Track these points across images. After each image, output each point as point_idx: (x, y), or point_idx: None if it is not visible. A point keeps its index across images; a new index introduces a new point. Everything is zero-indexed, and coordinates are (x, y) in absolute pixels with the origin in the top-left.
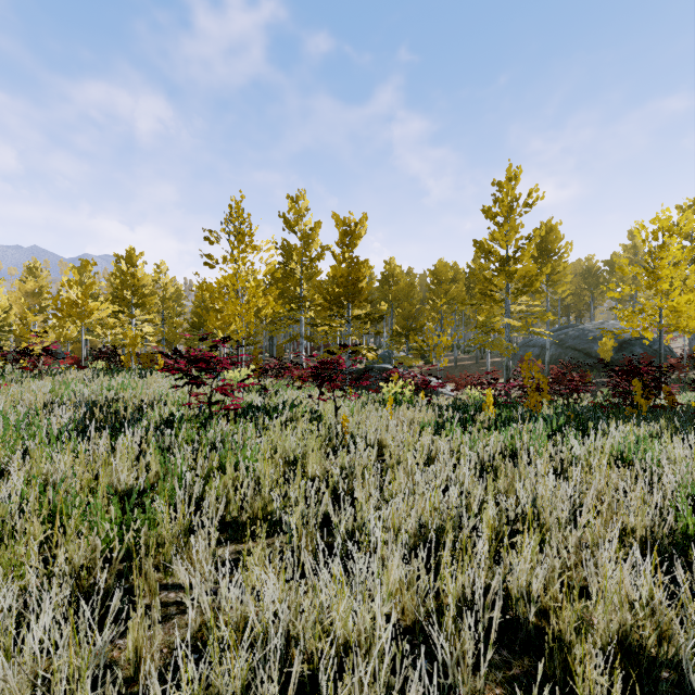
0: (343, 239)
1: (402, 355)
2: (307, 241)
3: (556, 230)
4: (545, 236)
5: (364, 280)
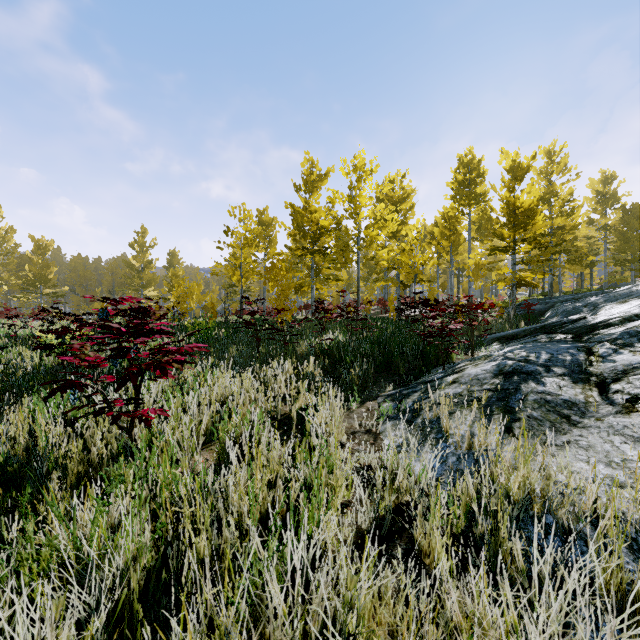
0: (38, 251)
1: (85, 318)
2: (4, 240)
3: (177, 255)
4: (171, 257)
5: (52, 274)
